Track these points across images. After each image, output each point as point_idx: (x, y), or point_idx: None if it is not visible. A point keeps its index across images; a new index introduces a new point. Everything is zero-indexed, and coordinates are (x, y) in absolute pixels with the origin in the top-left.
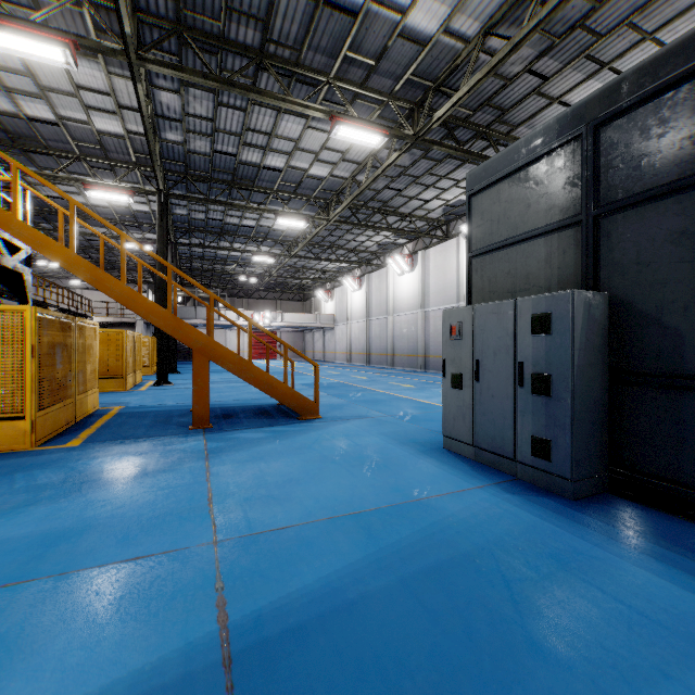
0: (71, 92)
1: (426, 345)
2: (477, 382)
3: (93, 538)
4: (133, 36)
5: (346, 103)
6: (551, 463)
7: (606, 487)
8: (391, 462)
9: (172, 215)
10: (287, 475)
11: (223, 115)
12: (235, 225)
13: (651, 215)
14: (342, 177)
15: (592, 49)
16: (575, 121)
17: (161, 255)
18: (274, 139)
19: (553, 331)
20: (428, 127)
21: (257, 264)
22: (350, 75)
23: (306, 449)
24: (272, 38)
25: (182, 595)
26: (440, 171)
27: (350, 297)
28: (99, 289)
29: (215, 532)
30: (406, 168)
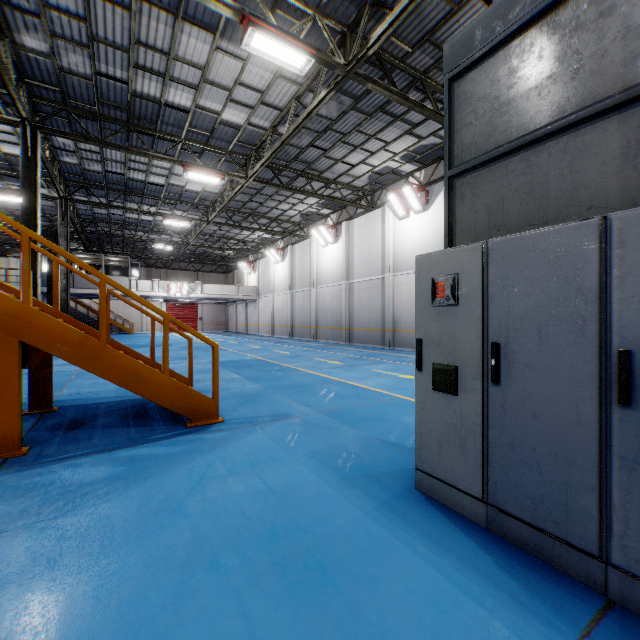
0: None
1: (350, 318)
2: (494, 385)
3: None
4: None
5: (263, 7)
6: None
7: None
8: (335, 550)
9: (59, 164)
10: None
11: (99, 15)
12: (140, 181)
13: None
14: (262, 127)
15: None
16: None
17: (28, 203)
18: (174, 63)
19: None
20: (363, 53)
21: (173, 231)
22: None
23: (170, 513)
24: None
25: None
26: (369, 128)
27: (273, 268)
28: None
29: None
30: (333, 121)
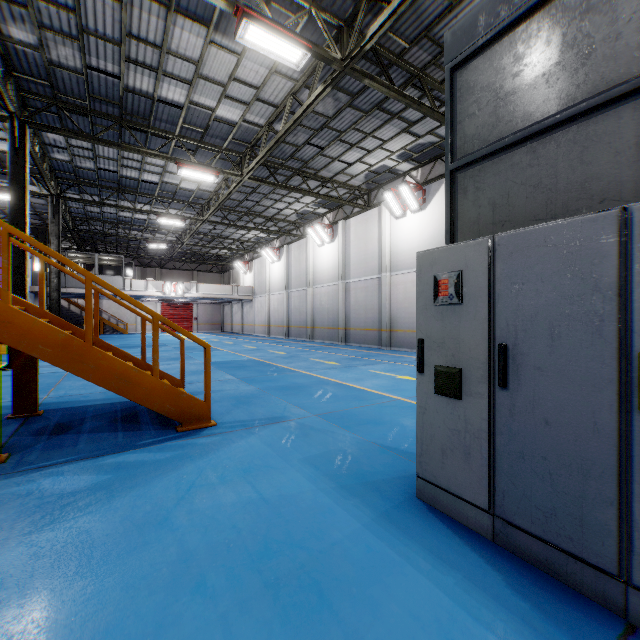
0: None
1: (346, 318)
2: (501, 389)
3: None
4: None
5: None
6: None
7: None
8: (332, 568)
9: (50, 160)
10: None
11: (89, 6)
12: (134, 179)
13: None
14: (257, 124)
15: None
16: None
17: (16, 200)
18: (167, 57)
19: None
20: (360, 47)
21: (168, 230)
22: None
23: (156, 526)
24: None
25: None
26: (366, 126)
27: (269, 268)
28: None
29: None
30: (330, 119)
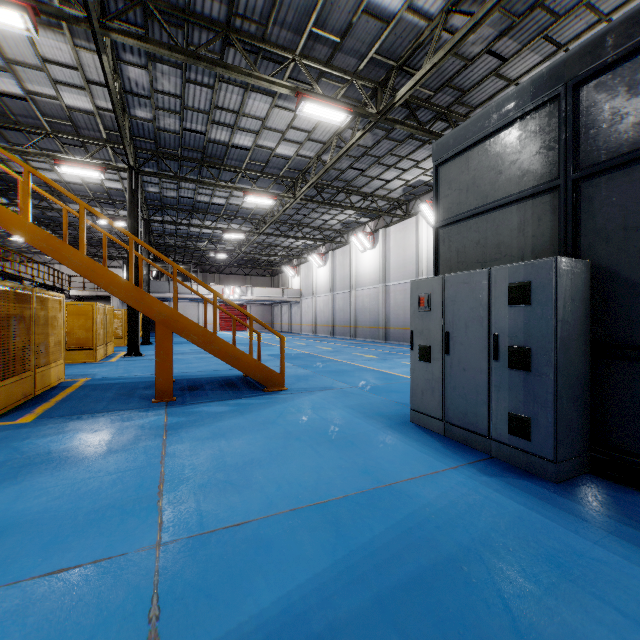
0: (38, 66)
1: (386, 318)
2: (447, 355)
3: (15, 541)
4: (95, 3)
5: (312, 81)
6: (530, 442)
7: (588, 467)
8: (358, 438)
9: (144, 193)
10: (248, 454)
11: (191, 92)
12: (205, 203)
13: (639, 176)
14: (308, 157)
15: (550, 30)
16: (551, 81)
17: (132, 230)
18: (241, 118)
19: (532, 301)
20: (391, 105)
21: (228, 241)
22: (315, 53)
23: (270, 424)
24: (237, 12)
25: (105, 629)
26: (401, 151)
27: (315, 272)
28: (56, 259)
29: (160, 531)
30: (369, 149)
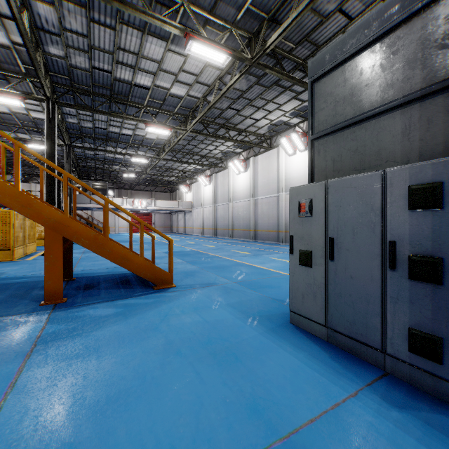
0: None
1: (255, 223)
2: (331, 261)
3: None
4: None
5: (198, 25)
6: (440, 365)
7: None
8: (242, 348)
9: (65, 123)
10: (116, 383)
11: (96, 33)
12: (116, 133)
13: None
14: (196, 97)
15: None
16: None
17: (49, 150)
18: (141, 59)
19: (444, 205)
20: (263, 51)
21: (136, 165)
22: (201, 1)
23: (152, 330)
24: None
25: None
26: (268, 96)
27: (203, 189)
28: None
29: None
30: (244, 92)
